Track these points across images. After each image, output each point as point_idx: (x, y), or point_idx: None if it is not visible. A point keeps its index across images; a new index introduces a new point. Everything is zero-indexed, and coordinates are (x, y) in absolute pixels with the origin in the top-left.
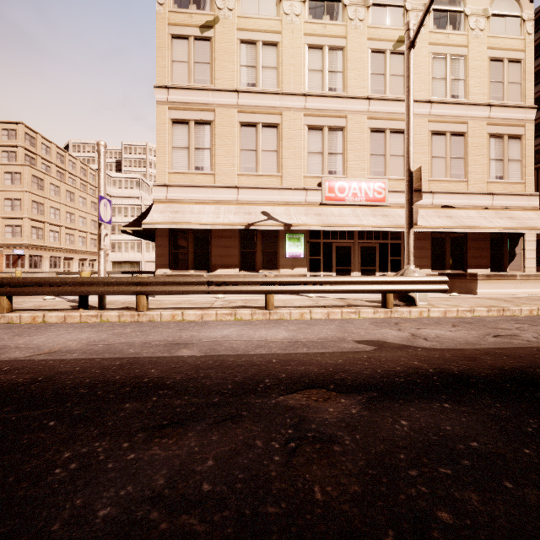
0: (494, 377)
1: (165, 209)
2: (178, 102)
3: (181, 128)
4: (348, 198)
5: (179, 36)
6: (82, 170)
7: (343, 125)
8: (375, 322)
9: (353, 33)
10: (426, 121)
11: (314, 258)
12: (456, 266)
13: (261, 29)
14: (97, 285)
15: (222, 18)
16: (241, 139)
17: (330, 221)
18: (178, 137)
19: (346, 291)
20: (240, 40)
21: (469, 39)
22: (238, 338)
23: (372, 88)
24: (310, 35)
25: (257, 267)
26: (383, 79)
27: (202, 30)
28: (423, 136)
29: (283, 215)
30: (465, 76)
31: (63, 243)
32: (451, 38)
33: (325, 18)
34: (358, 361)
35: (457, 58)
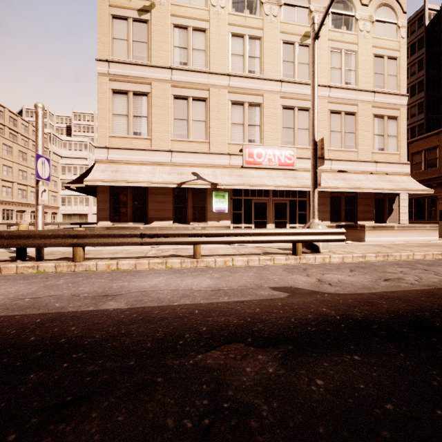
0: (392, 323)
1: (106, 169)
2: (118, 75)
3: (121, 98)
4: (264, 163)
5: (119, 17)
6: (34, 133)
7: (261, 102)
8: (287, 268)
9: (269, 26)
10: (326, 102)
11: (236, 212)
12: (349, 219)
13: (191, 16)
14: (34, 238)
15: (157, 4)
16: (174, 110)
17: (249, 181)
18: (118, 106)
19: (263, 241)
20: (173, 24)
21: (359, 38)
22: (165, 288)
23: (284, 72)
24: (233, 25)
25: (188, 219)
26: (292, 66)
27: (139, 13)
28: (323, 114)
29: (210, 176)
30: (355, 67)
31: (16, 197)
32: (345, 36)
33: (245, 11)
34: (273, 309)
35: (350, 53)
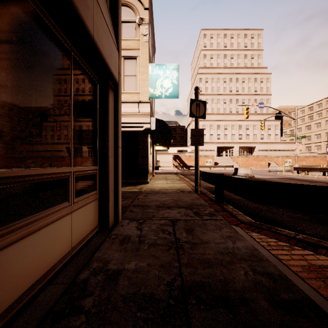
0: None
1: None
2: None
3: None
4: None
5: None
6: None
7: None
8: None
9: None
10: None
11: None
12: None
13: None
14: (325, 169)
15: None
16: None
17: None
18: None
19: None
20: None
21: None
22: None
23: None
24: None
25: None
26: None
27: None
28: None
29: None
30: None
31: None
32: None
33: None
34: None
35: None
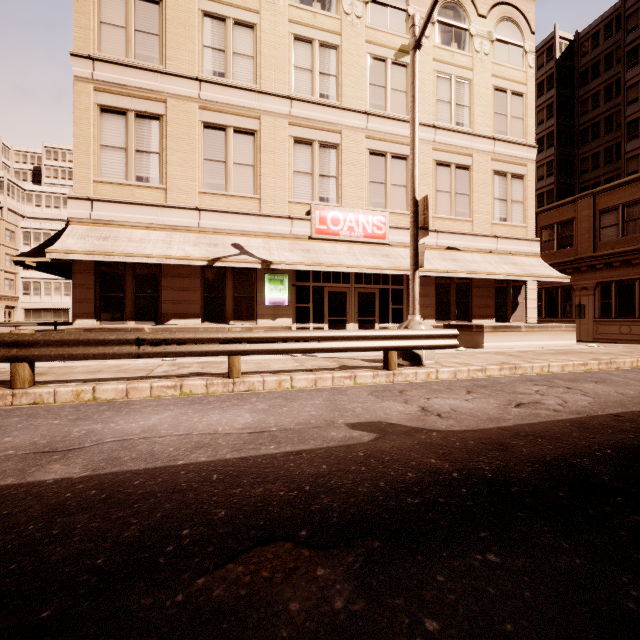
0: (539, 480)
1: (88, 233)
2: (110, 82)
3: (115, 120)
4: (343, 232)
5: None
6: None
7: (338, 142)
8: (374, 391)
9: (350, 31)
10: (430, 149)
11: (301, 306)
12: (461, 316)
13: (232, 2)
14: None
15: None
16: (205, 145)
17: (321, 259)
18: (110, 132)
19: (339, 349)
20: (202, 11)
21: (474, 62)
22: (169, 432)
23: (371, 101)
24: (297, 23)
25: (227, 316)
26: (384, 93)
27: None
28: (427, 165)
29: (261, 249)
30: (470, 103)
31: None
32: (456, 57)
33: (315, 5)
34: (351, 465)
35: (462, 81)
